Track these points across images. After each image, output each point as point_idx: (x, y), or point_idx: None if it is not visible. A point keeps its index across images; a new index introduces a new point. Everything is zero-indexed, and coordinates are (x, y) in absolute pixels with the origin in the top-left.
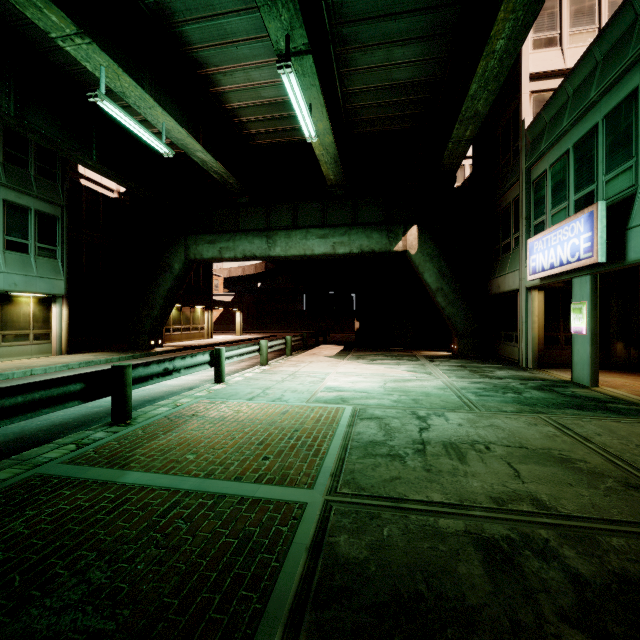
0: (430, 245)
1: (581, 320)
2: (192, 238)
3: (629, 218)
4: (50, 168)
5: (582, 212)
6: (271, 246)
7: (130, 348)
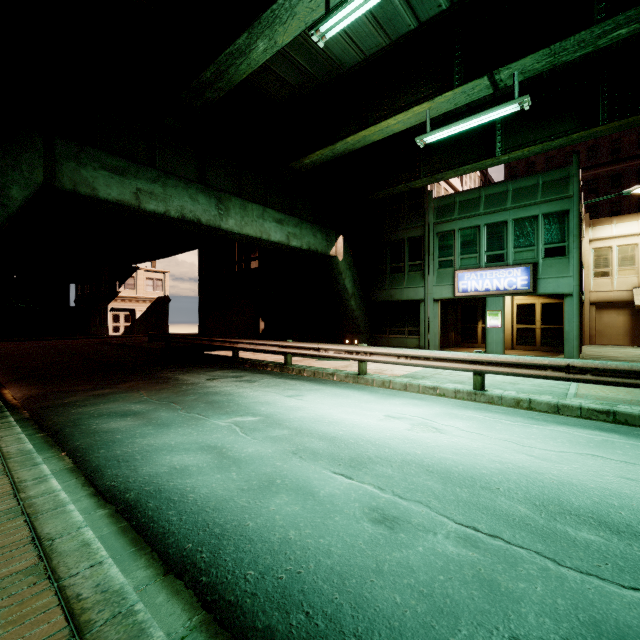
0: (349, 255)
1: (497, 320)
2: (67, 145)
3: (537, 274)
4: None
5: (519, 266)
6: (223, 214)
7: None
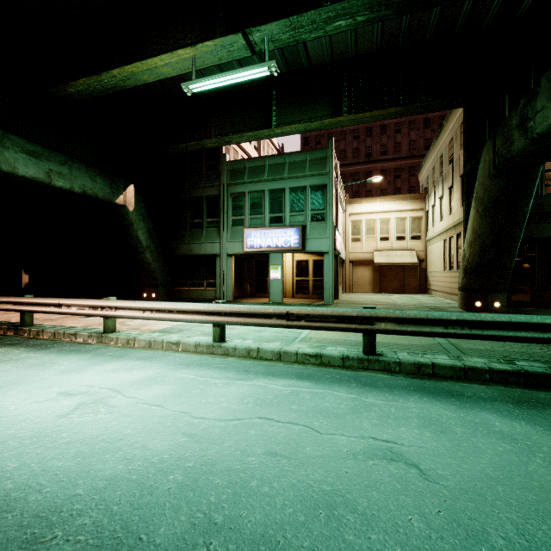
0: (143, 207)
1: (278, 273)
2: None
3: (306, 234)
4: None
5: (292, 227)
6: None
7: None
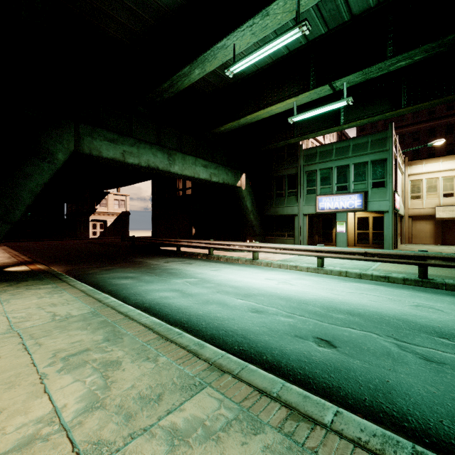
0: (249, 186)
1: (343, 227)
2: (87, 128)
3: (367, 198)
4: None
5: (356, 193)
6: (172, 163)
7: None
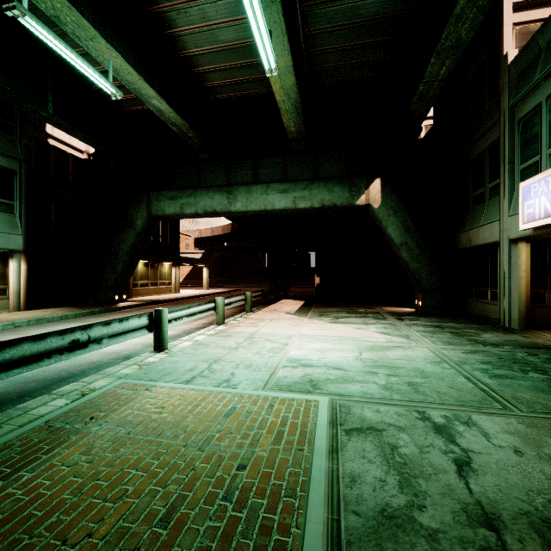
0: (394, 198)
1: None
2: (154, 194)
3: None
4: (6, 121)
5: None
6: (231, 201)
7: (95, 303)
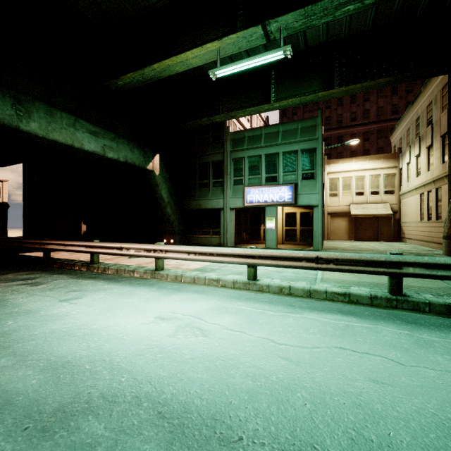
0: (165, 171)
1: (273, 223)
2: None
3: (297, 191)
4: None
5: (286, 185)
6: (22, 115)
7: None
